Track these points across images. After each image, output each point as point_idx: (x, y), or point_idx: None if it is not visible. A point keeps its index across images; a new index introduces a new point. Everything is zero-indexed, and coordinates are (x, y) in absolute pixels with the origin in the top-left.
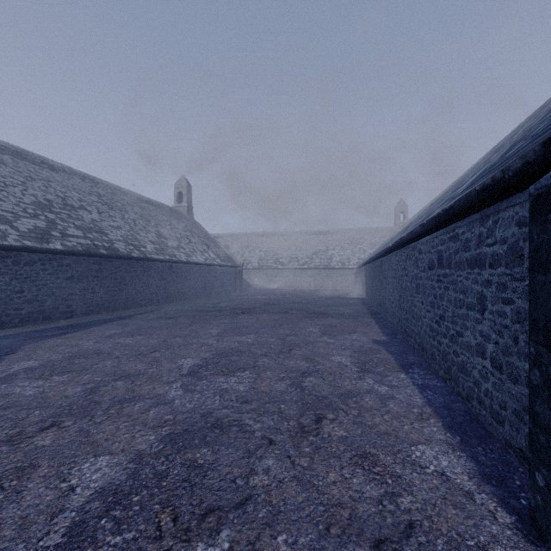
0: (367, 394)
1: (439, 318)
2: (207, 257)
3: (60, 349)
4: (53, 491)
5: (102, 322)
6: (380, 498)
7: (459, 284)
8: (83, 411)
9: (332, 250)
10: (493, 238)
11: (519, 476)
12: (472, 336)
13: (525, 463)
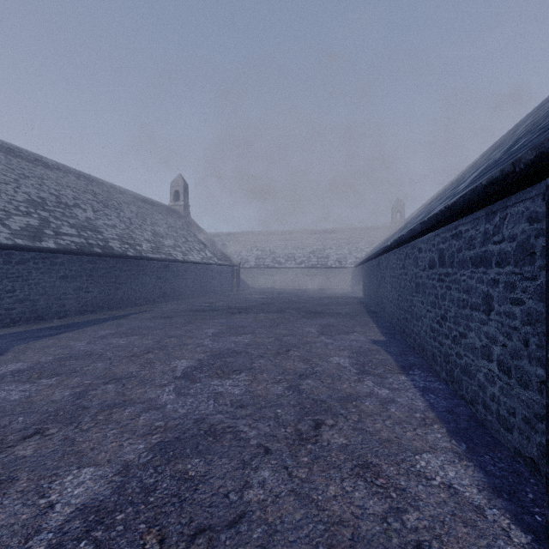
0: (367, 398)
1: (440, 318)
2: (204, 256)
3: (51, 350)
4: (31, 508)
5: (95, 322)
6: (385, 515)
7: (462, 283)
8: (70, 418)
9: (329, 249)
10: (501, 235)
11: (531, 488)
12: (476, 337)
13: (537, 474)
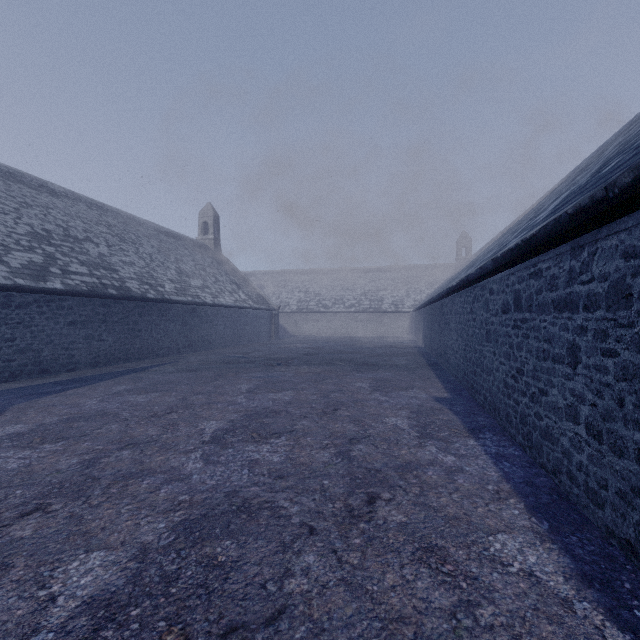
0: (429, 466)
1: (516, 372)
2: (237, 299)
3: (57, 409)
4: (28, 602)
5: (110, 376)
6: (454, 610)
7: (542, 331)
8: (77, 491)
9: (384, 290)
10: (589, 273)
11: (628, 576)
12: (560, 395)
13: (634, 559)
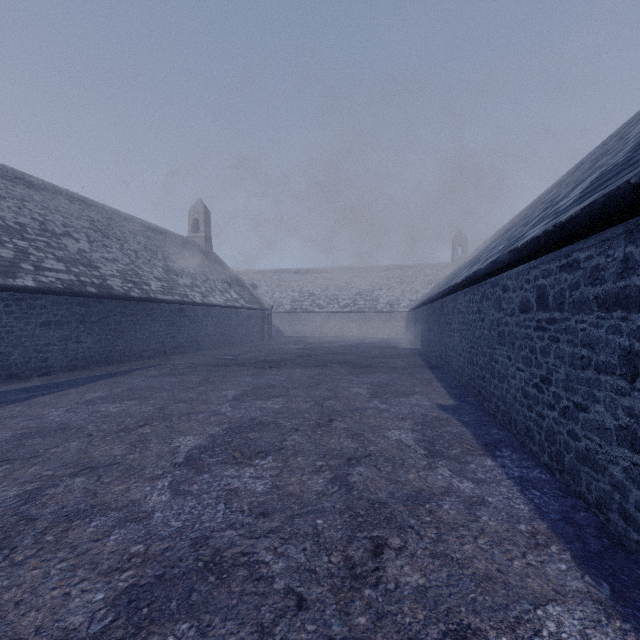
0: (444, 497)
1: (540, 380)
2: (229, 298)
3: (13, 422)
4: None
5: (85, 381)
6: None
7: (580, 334)
8: (2, 539)
9: (379, 289)
10: None
11: None
12: (608, 413)
13: None
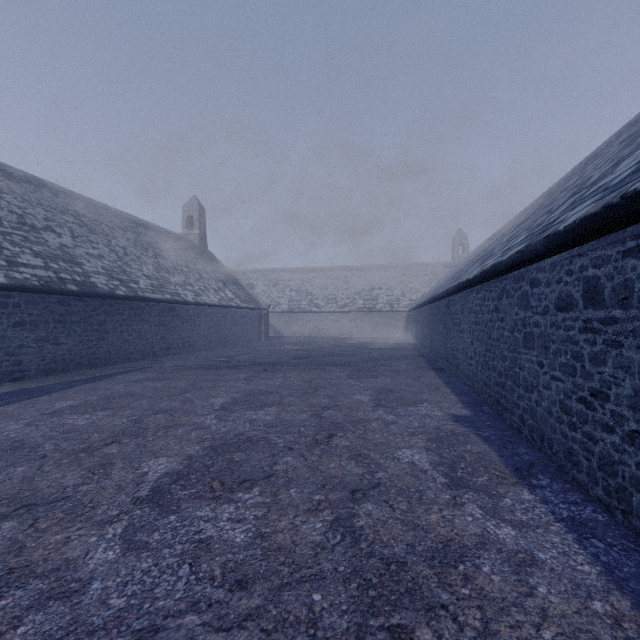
0: (481, 552)
1: (590, 394)
2: (223, 297)
3: None
4: None
5: (61, 386)
6: None
7: None
8: None
9: (378, 289)
10: None
11: None
12: None
13: None
